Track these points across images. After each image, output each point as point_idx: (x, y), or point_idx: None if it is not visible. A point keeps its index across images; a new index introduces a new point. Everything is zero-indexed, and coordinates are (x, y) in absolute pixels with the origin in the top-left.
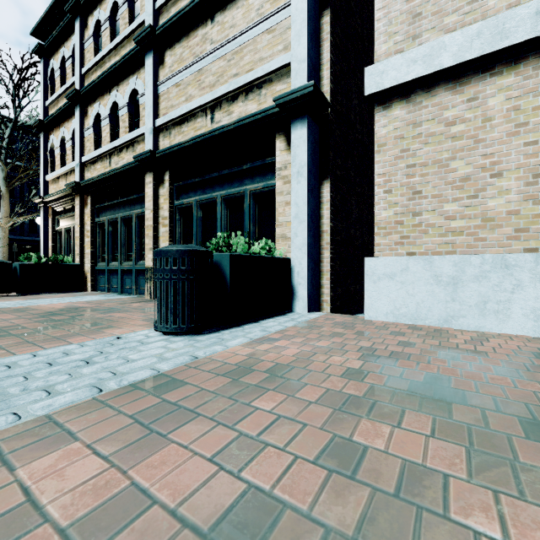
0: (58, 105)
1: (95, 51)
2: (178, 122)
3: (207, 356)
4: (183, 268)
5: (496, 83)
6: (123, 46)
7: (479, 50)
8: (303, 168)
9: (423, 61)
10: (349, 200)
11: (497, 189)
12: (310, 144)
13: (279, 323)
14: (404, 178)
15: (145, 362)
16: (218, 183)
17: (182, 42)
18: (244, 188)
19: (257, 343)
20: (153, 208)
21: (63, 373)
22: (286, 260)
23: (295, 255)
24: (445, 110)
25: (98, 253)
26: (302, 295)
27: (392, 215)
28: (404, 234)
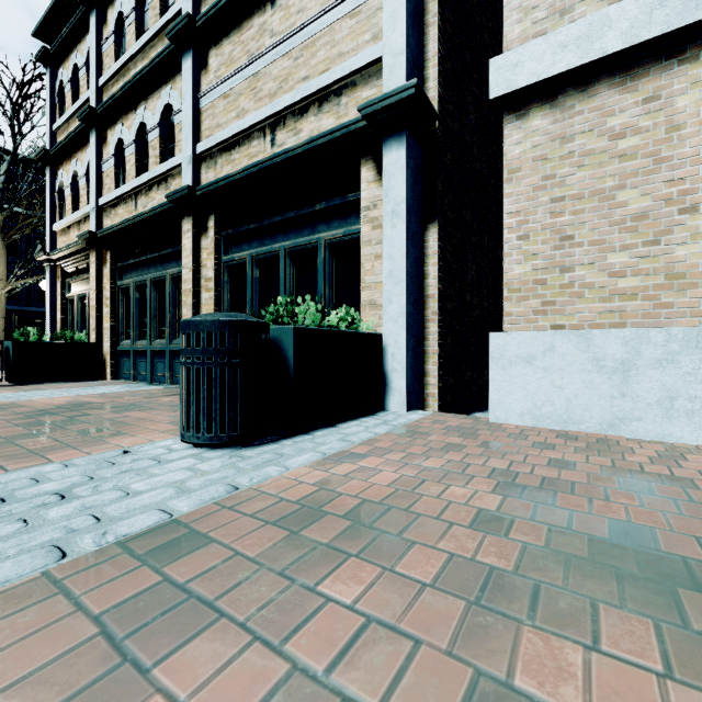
0: (69, 130)
1: (117, 54)
2: (226, 147)
3: (254, 485)
4: (222, 348)
5: (688, 73)
6: (153, 46)
7: (663, 24)
8: (400, 205)
9: (577, 45)
10: (464, 253)
11: (689, 231)
12: (411, 172)
13: (366, 428)
14: (547, 217)
15: (154, 496)
16: (282, 230)
17: (232, 36)
18: (317, 237)
19: (333, 462)
20: (193, 266)
21: (16, 518)
22: (376, 336)
23: (389, 329)
24: (609, 117)
25: (121, 328)
26: (399, 387)
27: (530, 271)
28: (547, 298)
